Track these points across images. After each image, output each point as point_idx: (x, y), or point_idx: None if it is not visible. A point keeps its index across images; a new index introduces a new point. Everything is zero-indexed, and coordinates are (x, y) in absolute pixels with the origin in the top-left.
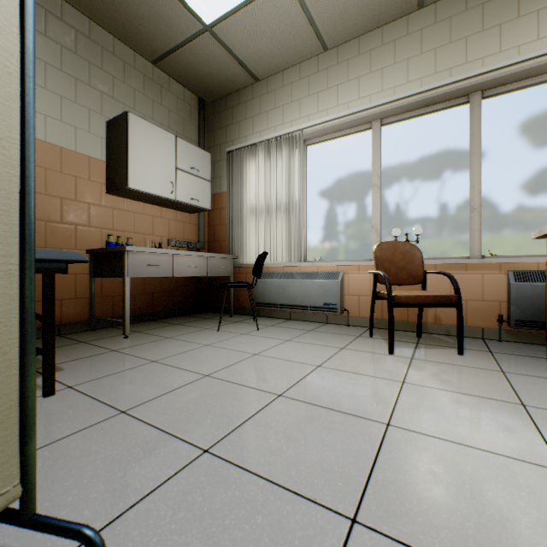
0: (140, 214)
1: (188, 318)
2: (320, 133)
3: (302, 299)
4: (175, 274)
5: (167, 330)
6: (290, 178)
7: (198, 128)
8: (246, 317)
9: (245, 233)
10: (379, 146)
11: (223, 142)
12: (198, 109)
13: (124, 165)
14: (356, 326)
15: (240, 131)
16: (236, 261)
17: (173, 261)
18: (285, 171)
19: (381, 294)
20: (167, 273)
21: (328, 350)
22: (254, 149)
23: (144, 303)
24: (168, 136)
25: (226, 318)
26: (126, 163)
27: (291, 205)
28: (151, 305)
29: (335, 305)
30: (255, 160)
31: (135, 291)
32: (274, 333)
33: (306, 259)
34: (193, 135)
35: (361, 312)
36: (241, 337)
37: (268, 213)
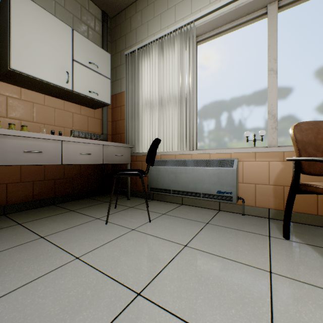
0: (40, 104)
1: (88, 201)
2: (211, 26)
3: (195, 186)
4: (64, 162)
5: (54, 221)
6: (182, 70)
7: (102, 37)
8: (141, 200)
9: (141, 125)
10: (275, 29)
11: (123, 48)
12: (102, 21)
13: (7, 45)
14: (253, 216)
15: (137, 36)
16: (133, 150)
17: (61, 147)
18: (177, 65)
19: (316, 189)
20: (53, 161)
21: (253, 281)
22: (148, 49)
23: (45, 189)
24: (63, 26)
25: (122, 202)
26: (8, 42)
27: (183, 96)
28: (53, 190)
29: (230, 193)
30: (149, 59)
31: (34, 178)
32: (168, 229)
33: (196, 147)
34: (97, 42)
35: (258, 201)
36: (128, 236)
37: (161, 105)
